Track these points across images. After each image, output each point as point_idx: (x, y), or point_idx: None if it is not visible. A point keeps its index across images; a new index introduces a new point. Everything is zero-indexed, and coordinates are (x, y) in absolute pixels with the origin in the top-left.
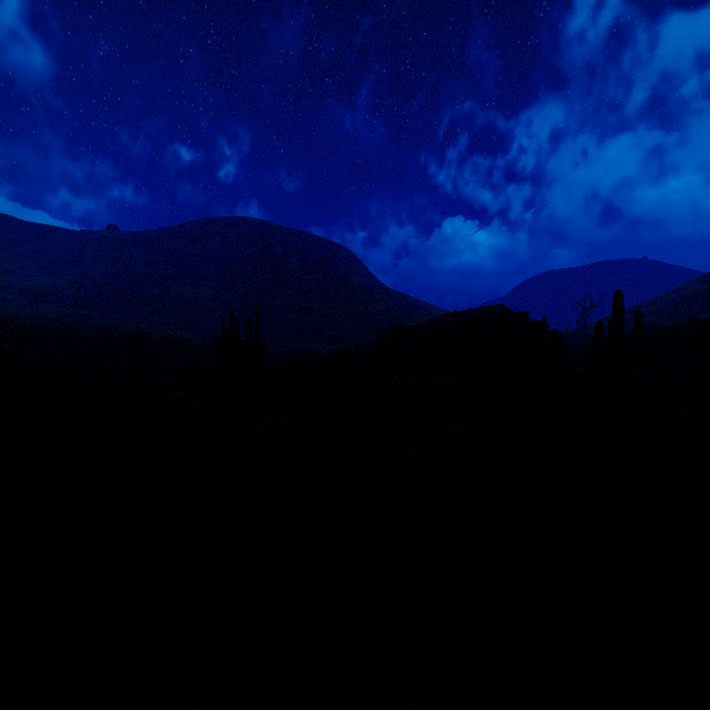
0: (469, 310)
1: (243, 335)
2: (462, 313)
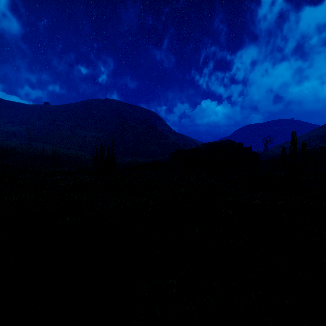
0: (214, 142)
1: None
2: (211, 143)
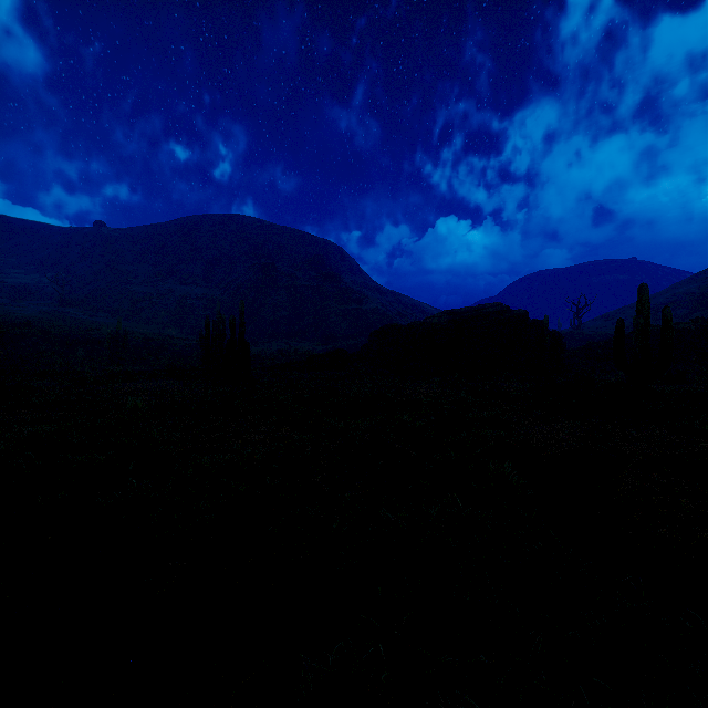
0: (466, 308)
1: None
2: (458, 311)
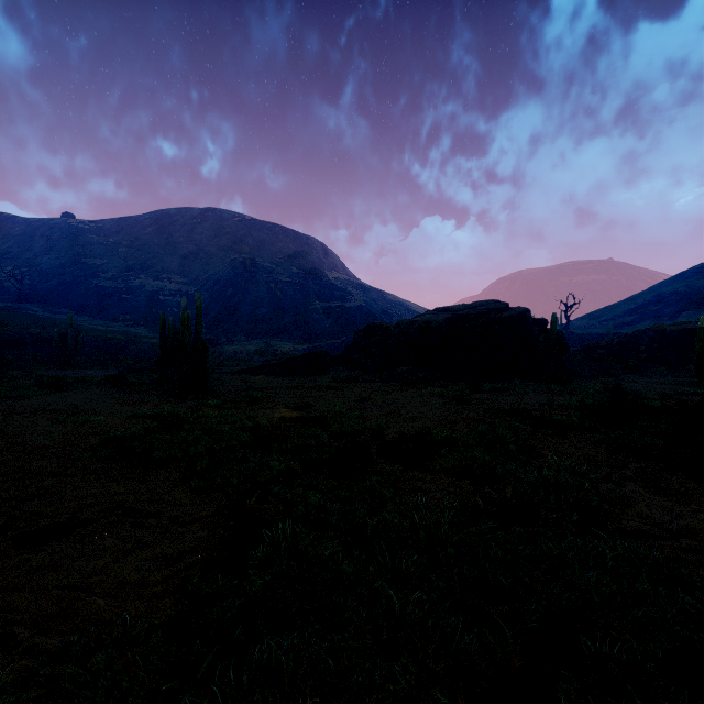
0: (460, 305)
1: (208, 332)
2: (452, 308)
